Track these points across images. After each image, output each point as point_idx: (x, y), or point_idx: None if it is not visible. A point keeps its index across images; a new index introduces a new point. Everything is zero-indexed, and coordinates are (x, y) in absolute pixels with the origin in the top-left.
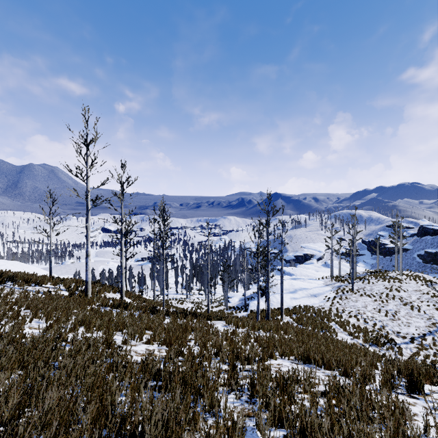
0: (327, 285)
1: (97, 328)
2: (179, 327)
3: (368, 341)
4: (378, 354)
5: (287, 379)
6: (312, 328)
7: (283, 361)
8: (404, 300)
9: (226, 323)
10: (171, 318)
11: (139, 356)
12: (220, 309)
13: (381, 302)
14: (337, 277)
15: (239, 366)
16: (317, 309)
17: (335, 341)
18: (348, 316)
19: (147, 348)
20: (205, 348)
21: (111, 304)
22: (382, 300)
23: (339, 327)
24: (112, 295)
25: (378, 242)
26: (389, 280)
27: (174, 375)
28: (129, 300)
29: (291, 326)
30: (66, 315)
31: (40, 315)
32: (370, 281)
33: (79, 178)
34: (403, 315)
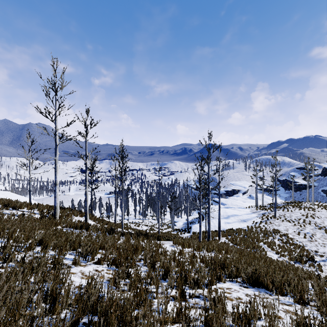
0: (254, 213)
1: (52, 247)
2: (130, 247)
3: (293, 259)
4: (313, 274)
5: (250, 318)
6: (245, 248)
7: (232, 284)
8: (319, 225)
9: (174, 243)
10: (124, 238)
11: (84, 279)
12: (168, 231)
13: (299, 226)
14: (261, 206)
15: (188, 291)
16: (248, 232)
17: (273, 261)
18: (273, 238)
19: (96, 268)
20: (153, 269)
21: (75, 226)
22: (300, 224)
23: (267, 247)
24: (79, 219)
25: (293, 179)
26: (304, 209)
27: (111, 313)
28: (93, 222)
29: (230, 246)
30: (27, 235)
31: (3, 235)
32: (289, 209)
33: (48, 118)
34: (319, 237)
